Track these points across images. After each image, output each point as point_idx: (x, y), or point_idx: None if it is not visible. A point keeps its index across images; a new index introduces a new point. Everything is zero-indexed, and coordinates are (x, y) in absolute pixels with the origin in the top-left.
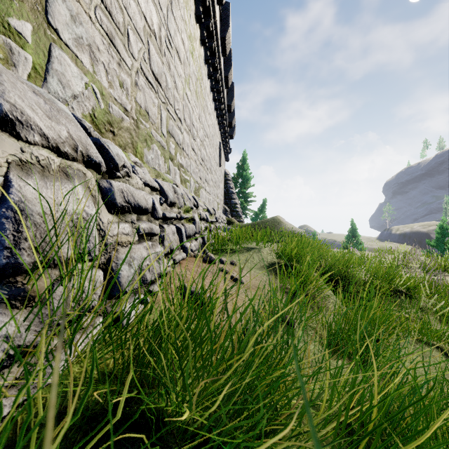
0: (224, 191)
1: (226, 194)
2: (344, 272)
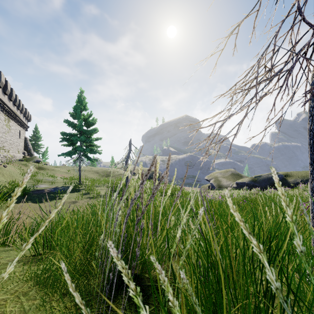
0: (24, 145)
1: (26, 146)
2: (43, 166)
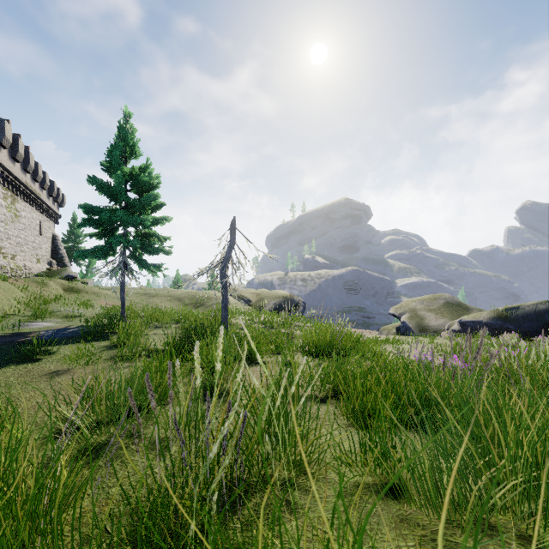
0: (52, 248)
1: (54, 250)
2: (77, 286)
